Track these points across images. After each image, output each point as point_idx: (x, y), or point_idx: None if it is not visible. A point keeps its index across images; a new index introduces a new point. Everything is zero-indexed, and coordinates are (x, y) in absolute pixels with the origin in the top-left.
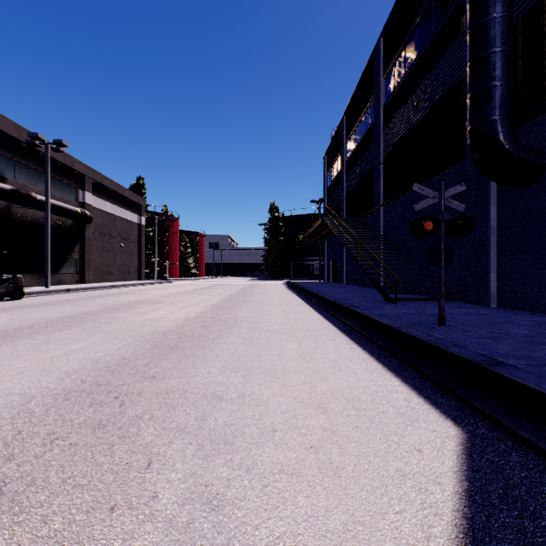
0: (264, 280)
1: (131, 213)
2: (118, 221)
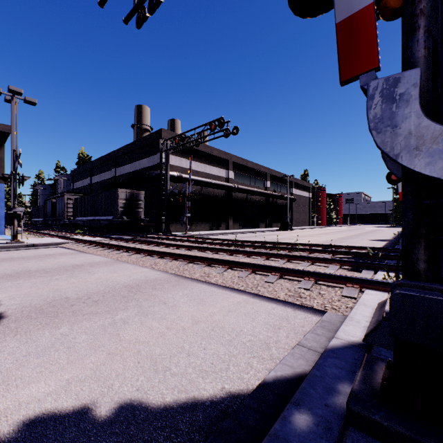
0: (391, 227)
1: (306, 192)
2: (301, 198)
